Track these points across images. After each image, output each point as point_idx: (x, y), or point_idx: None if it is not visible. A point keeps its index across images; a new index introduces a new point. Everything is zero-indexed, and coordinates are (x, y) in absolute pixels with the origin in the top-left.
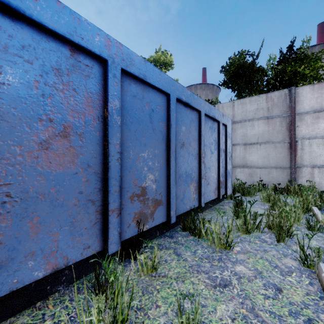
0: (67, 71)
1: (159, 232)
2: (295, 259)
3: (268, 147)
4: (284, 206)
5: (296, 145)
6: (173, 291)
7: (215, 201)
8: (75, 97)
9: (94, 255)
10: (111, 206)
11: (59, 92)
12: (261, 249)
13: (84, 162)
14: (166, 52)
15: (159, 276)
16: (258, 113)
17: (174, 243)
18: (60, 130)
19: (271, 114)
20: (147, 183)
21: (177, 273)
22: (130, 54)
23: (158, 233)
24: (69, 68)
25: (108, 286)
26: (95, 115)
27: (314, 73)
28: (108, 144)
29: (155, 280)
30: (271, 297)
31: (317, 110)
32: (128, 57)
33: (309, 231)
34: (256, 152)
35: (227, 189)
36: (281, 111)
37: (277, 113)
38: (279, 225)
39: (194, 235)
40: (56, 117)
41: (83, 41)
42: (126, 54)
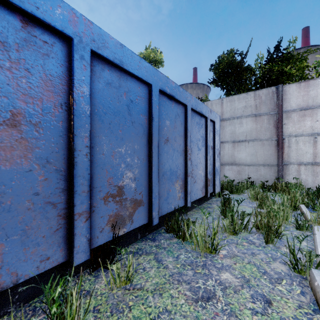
0: (16, 46)
1: (140, 235)
2: (284, 264)
3: (256, 144)
4: (272, 205)
5: (284, 142)
6: (147, 309)
7: (203, 199)
8: (28, 79)
9: (58, 266)
10: (77, 209)
11: (5, 71)
12: (249, 252)
13: (41, 158)
14: (156, 50)
15: (134, 288)
16: (246, 111)
17: (156, 247)
18: (6, 118)
19: (259, 111)
20: (124, 181)
21: (155, 284)
22: (103, 35)
23: (139, 236)
24: (20, 42)
25: (66, 307)
26: (57, 102)
27: (300, 73)
28: (73, 136)
29: (129, 294)
30: (259, 313)
31: (304, 107)
32: (100, 38)
33: (298, 230)
34: (244, 149)
35: (215, 187)
36: (269, 108)
37: (265, 110)
38: (267, 225)
39: (178, 237)
40: (0, 101)
41: (39, 12)
42: (97, 35)
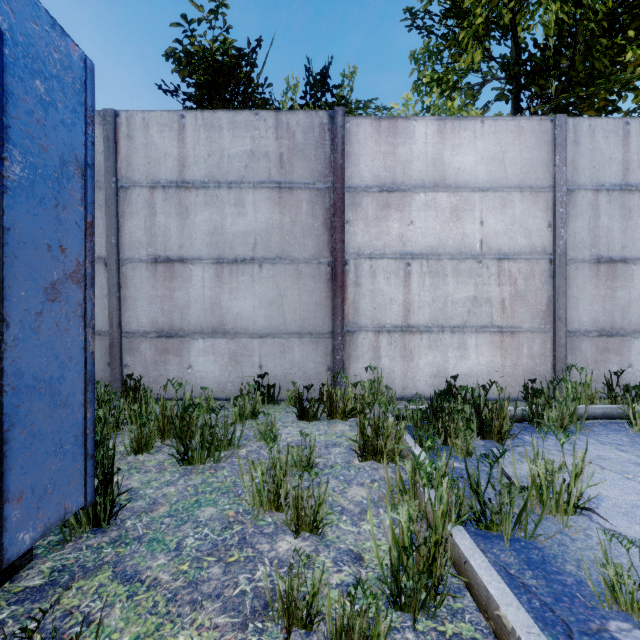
0: None
1: None
2: None
3: (282, 273)
4: None
5: (346, 271)
6: None
7: None
8: None
9: None
10: None
11: None
12: None
13: None
14: None
15: None
16: (255, 167)
17: None
18: None
19: (289, 175)
20: None
21: None
22: None
23: None
24: None
25: None
26: None
27: None
28: None
29: None
30: None
31: (387, 185)
32: None
33: None
34: (250, 286)
35: (6, 519)
36: (313, 171)
37: (304, 175)
38: None
39: None
40: None
41: None
42: None
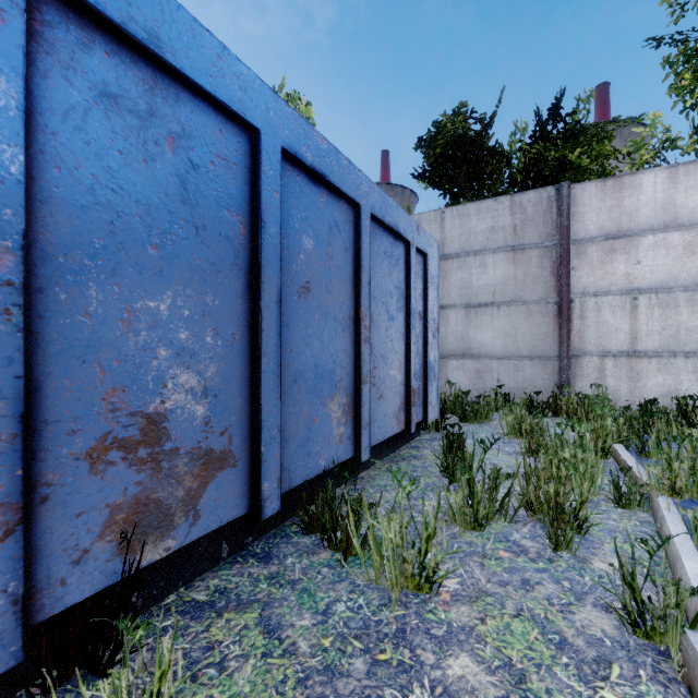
0: None
1: (229, 546)
2: (607, 609)
3: (515, 312)
4: (559, 449)
5: (571, 308)
6: None
7: (401, 438)
8: None
9: None
10: None
11: None
12: (516, 579)
13: None
14: (297, 97)
15: None
16: (494, 238)
17: (268, 583)
18: None
19: (521, 240)
20: (168, 399)
21: None
22: None
23: (227, 550)
24: None
25: None
26: None
27: (600, 164)
28: None
29: None
30: None
31: (612, 234)
32: None
33: (619, 508)
34: (490, 323)
35: (428, 408)
36: (542, 234)
37: (533, 238)
38: (554, 502)
39: (332, 547)
40: None
41: None
42: None
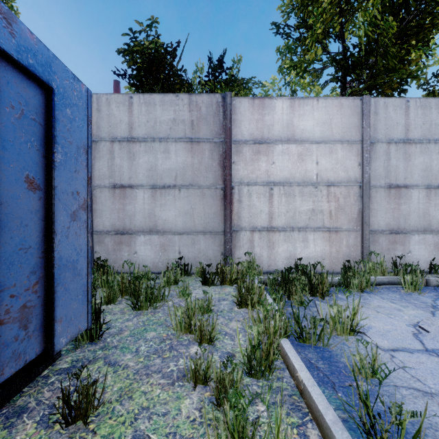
0: None
1: None
2: None
3: (193, 194)
4: None
5: (233, 193)
6: None
7: None
8: None
9: None
10: None
11: None
12: None
13: None
14: None
15: None
16: (176, 129)
17: None
18: None
19: (197, 134)
20: None
21: None
22: None
23: None
24: None
25: None
26: None
27: None
28: None
29: None
30: None
31: (258, 140)
32: None
33: None
34: (173, 203)
35: (55, 330)
36: (212, 131)
37: (206, 134)
38: None
39: None
40: None
41: None
42: None
